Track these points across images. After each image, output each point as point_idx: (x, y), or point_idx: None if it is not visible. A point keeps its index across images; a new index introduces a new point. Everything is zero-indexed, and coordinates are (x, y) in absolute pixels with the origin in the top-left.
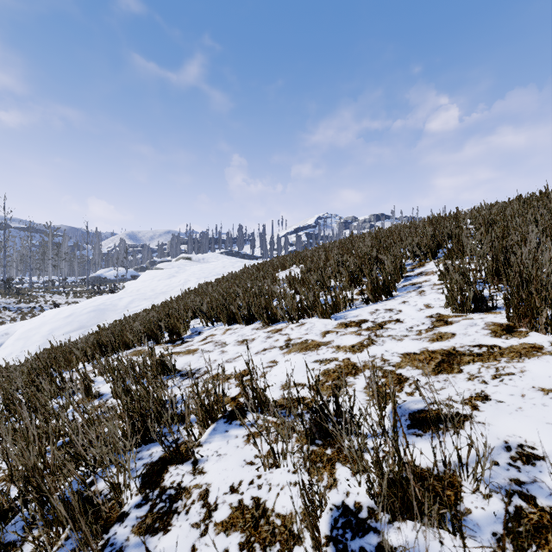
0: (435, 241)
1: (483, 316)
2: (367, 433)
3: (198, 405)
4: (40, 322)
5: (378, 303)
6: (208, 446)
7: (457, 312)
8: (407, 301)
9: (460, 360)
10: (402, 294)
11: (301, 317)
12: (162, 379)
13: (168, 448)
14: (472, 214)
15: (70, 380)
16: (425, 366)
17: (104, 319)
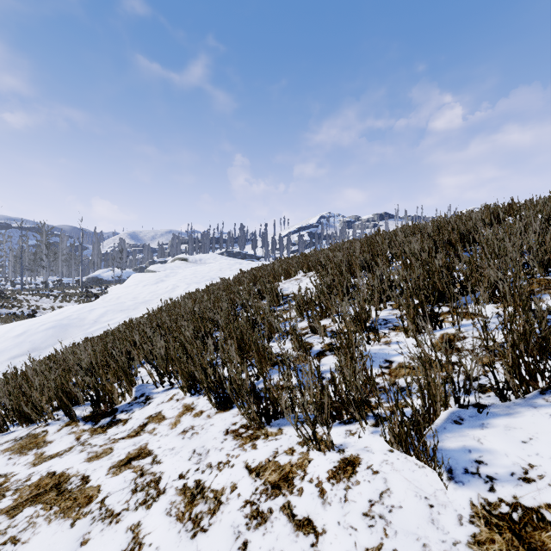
0: None
1: None
2: None
3: None
4: None
5: (536, 400)
6: None
7: None
8: None
9: None
10: None
11: (334, 418)
12: None
13: None
14: None
15: None
16: None
17: (65, 338)
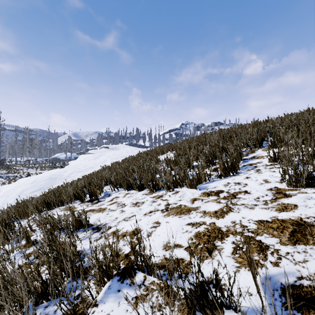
0: (261, 136)
1: (314, 190)
2: (244, 308)
3: (96, 268)
4: (15, 185)
5: (227, 177)
6: (102, 306)
7: (291, 187)
8: (249, 177)
9: (311, 231)
10: (244, 171)
11: (175, 187)
12: (79, 231)
13: (66, 312)
14: (279, 120)
15: (18, 230)
16: (281, 235)
17: (55, 184)
